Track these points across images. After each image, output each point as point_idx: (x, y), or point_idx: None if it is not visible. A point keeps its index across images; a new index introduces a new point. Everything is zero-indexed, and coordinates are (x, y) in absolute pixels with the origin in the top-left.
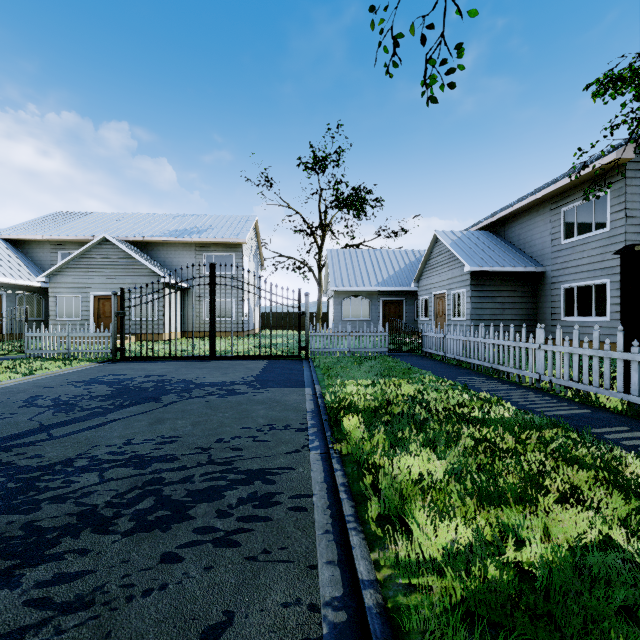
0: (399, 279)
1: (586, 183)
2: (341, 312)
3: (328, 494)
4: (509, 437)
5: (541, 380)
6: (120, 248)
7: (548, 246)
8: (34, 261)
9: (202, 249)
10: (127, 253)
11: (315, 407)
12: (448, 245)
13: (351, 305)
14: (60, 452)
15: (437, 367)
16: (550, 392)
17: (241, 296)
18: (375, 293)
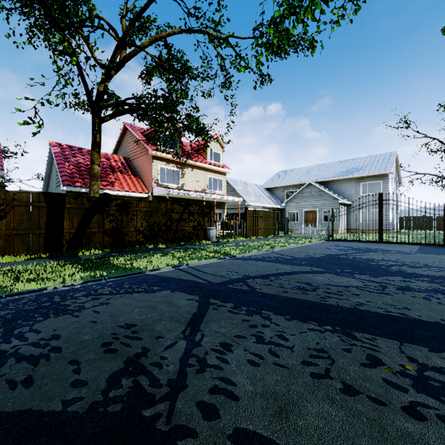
0: None
1: None
2: None
3: None
4: None
5: None
6: (316, 187)
7: None
8: (275, 196)
9: (359, 181)
10: (320, 189)
11: None
12: None
13: None
14: (365, 257)
15: None
16: None
17: (387, 207)
18: None
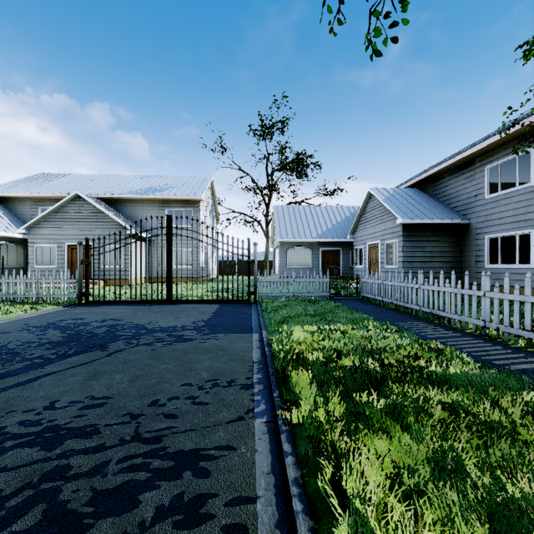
0: (336, 231)
1: (510, 142)
2: (286, 260)
3: (276, 497)
4: (486, 404)
5: (486, 327)
6: (91, 204)
7: (473, 200)
8: (17, 215)
9: (164, 205)
10: (97, 208)
11: (262, 356)
12: (381, 200)
13: (294, 254)
14: None
15: (377, 311)
16: (498, 340)
17: (198, 246)
18: (315, 243)
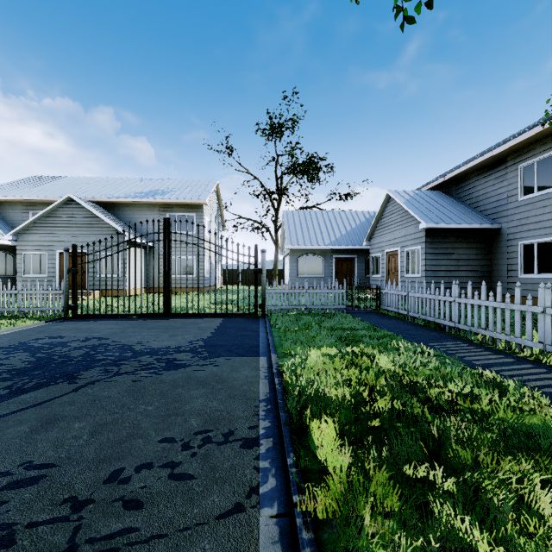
0: (351, 238)
1: (549, 137)
2: (296, 269)
3: None
4: None
5: (546, 351)
6: (85, 207)
7: (504, 203)
8: (6, 221)
9: (165, 209)
10: (92, 212)
11: (270, 391)
12: (402, 203)
13: (306, 262)
14: None
15: (403, 328)
16: None
17: (202, 254)
18: (328, 251)
